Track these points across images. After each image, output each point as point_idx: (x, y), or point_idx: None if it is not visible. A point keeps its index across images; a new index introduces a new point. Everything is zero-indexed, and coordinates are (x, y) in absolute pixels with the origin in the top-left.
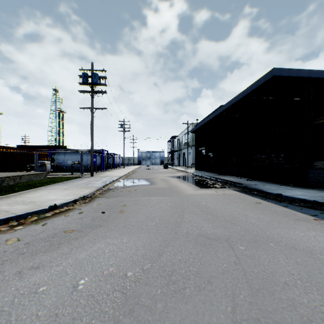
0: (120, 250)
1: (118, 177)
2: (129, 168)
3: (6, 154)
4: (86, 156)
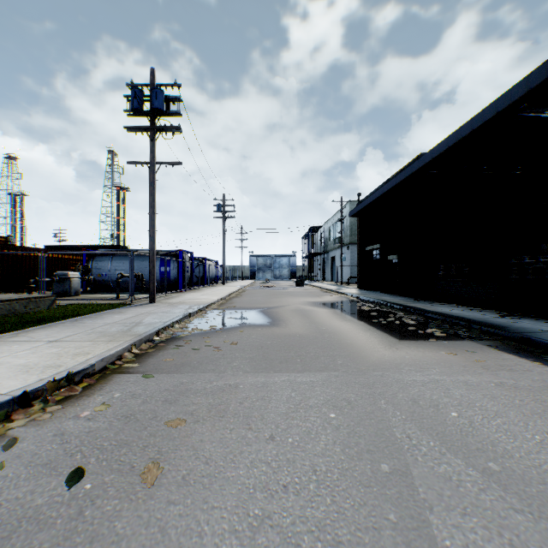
0: None
1: (202, 306)
2: (233, 285)
3: None
4: None
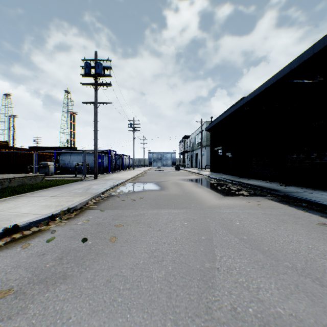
0: None
1: (123, 181)
2: (139, 169)
3: (9, 154)
4: (92, 156)
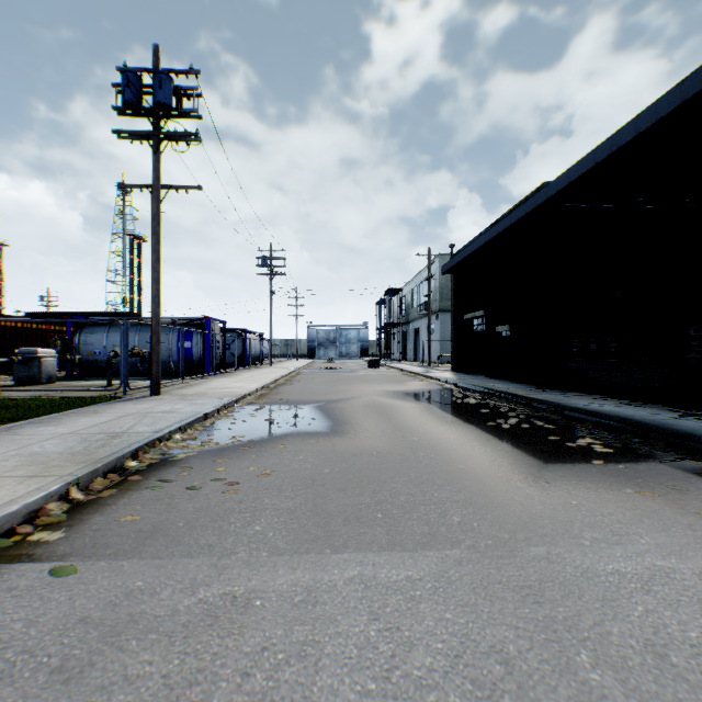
0: None
1: (230, 401)
2: (283, 366)
3: None
4: (164, 335)
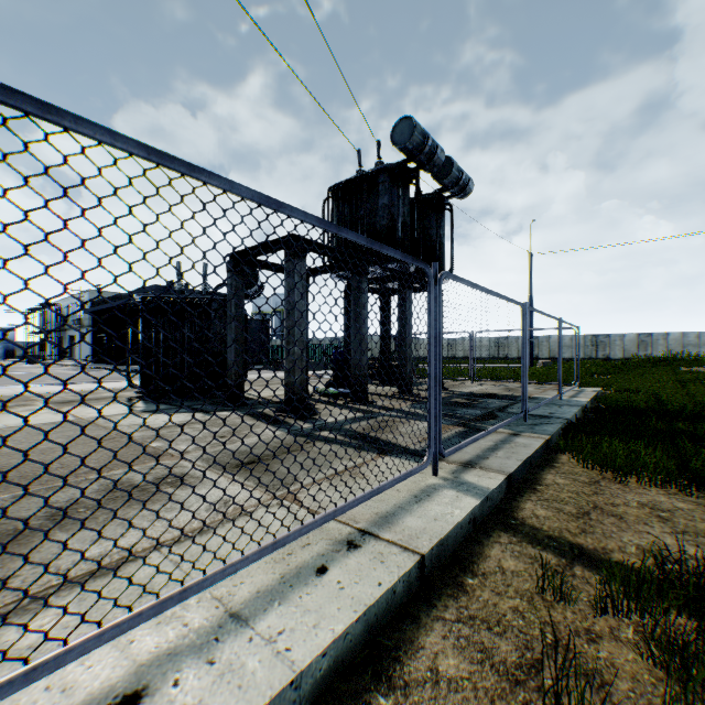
0: (51, 378)
1: None
2: None
3: None
4: None
